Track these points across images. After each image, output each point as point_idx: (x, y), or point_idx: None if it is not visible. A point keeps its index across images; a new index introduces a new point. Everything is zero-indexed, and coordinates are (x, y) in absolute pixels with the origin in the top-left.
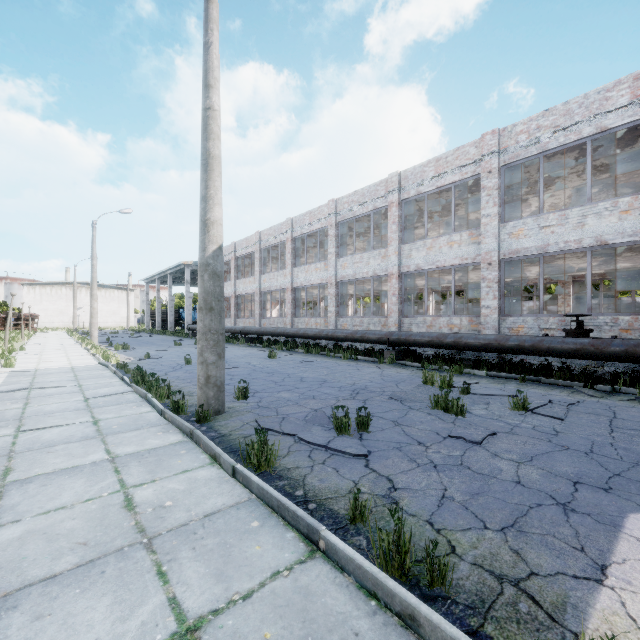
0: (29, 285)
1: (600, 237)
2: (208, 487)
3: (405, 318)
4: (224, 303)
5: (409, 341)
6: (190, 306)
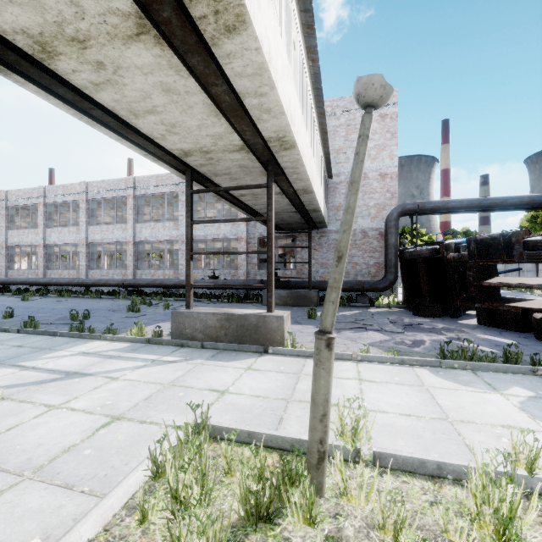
0: None
1: (225, 234)
2: (7, 336)
3: (138, 270)
4: None
5: (136, 284)
6: None
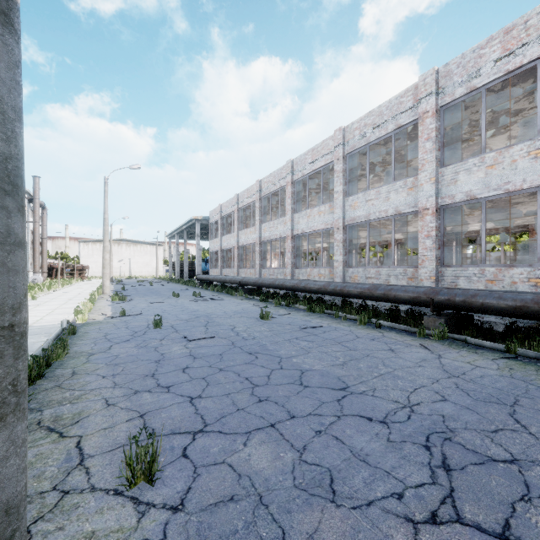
0: (84, 242)
1: None
2: None
3: (446, 268)
4: (230, 254)
5: (472, 305)
6: (200, 257)
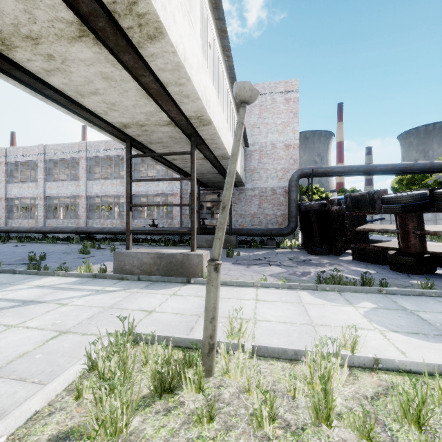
0: None
1: (163, 190)
2: None
3: (90, 220)
4: None
5: (87, 231)
6: None
